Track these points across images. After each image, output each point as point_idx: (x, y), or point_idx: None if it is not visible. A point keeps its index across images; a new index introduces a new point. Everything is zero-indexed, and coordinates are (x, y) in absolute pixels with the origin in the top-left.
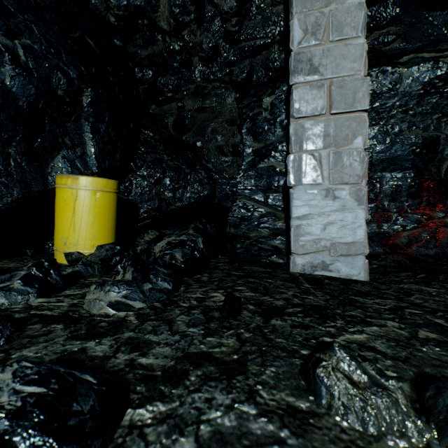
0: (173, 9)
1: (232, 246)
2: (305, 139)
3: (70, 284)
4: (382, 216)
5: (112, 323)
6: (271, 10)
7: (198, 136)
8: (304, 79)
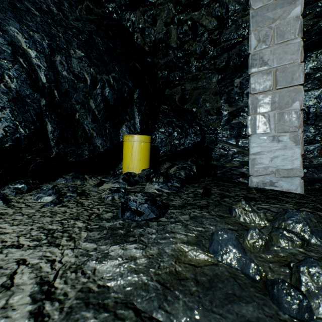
0: (179, 36)
1: (214, 172)
2: (258, 106)
3: (136, 184)
4: None
5: (158, 195)
6: (242, 20)
7: (194, 104)
8: (257, 70)
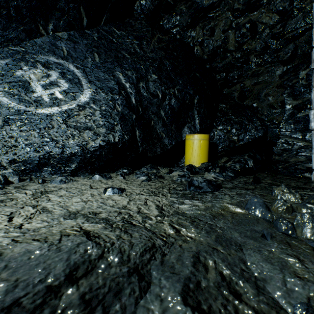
0: (237, 39)
1: (275, 166)
2: None
3: (196, 174)
4: None
5: (214, 180)
6: (311, 5)
7: (254, 100)
8: None
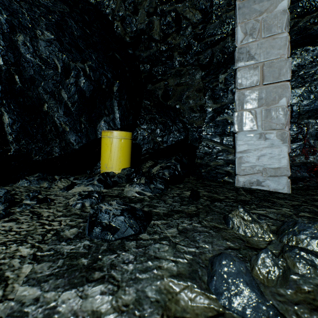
0: (162, 27)
1: (198, 170)
2: (245, 102)
3: (114, 185)
4: (309, 151)
5: (138, 199)
6: (226, 15)
7: (177, 101)
8: (244, 64)
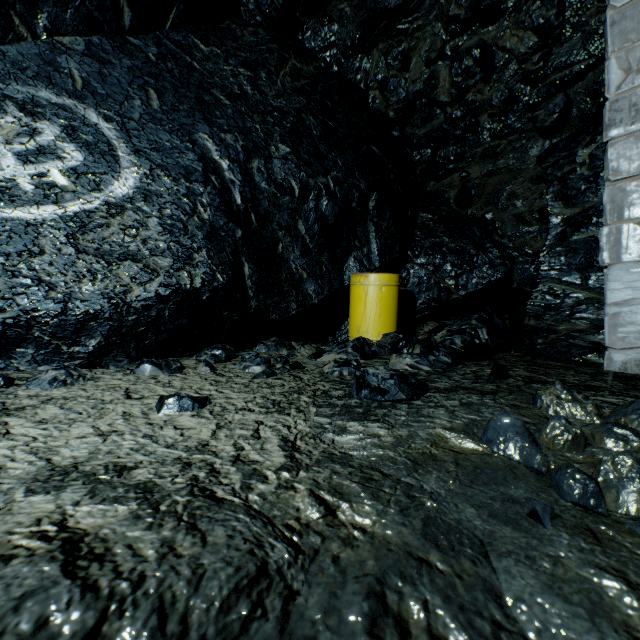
0: (455, 80)
1: (530, 341)
2: (627, 206)
3: (373, 357)
4: None
5: (410, 373)
6: (597, 19)
7: (488, 206)
8: (624, 131)
